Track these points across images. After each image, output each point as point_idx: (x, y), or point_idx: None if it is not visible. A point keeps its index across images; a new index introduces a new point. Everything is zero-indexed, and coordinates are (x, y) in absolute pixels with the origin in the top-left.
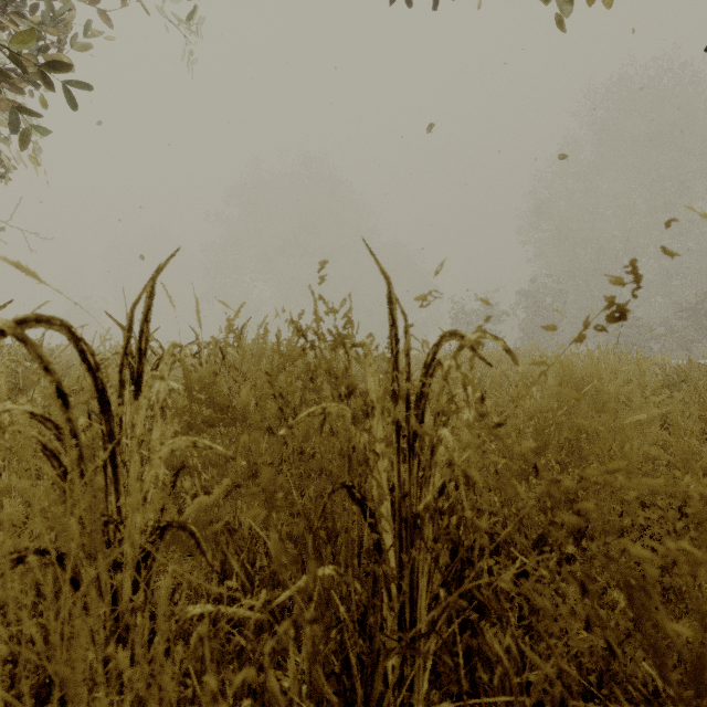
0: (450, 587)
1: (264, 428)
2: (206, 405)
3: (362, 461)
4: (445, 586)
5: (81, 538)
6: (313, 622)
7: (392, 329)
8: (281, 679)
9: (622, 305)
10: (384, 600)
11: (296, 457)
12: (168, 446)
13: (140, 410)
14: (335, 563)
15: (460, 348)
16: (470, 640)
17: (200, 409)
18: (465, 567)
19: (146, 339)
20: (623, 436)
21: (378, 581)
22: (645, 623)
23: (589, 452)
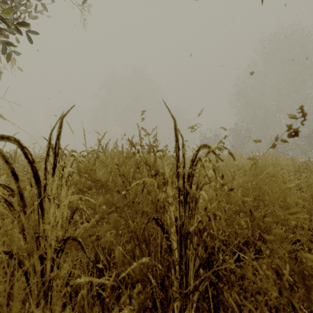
0: (206, 269)
1: (115, 190)
2: (87, 180)
3: (162, 206)
4: (201, 265)
5: (23, 246)
6: (138, 293)
7: (176, 143)
8: (123, 309)
9: (296, 129)
10: (173, 273)
11: (130, 204)
12: (68, 200)
13: (54, 182)
14: (149, 259)
15: (208, 152)
16: (213, 291)
17: (85, 181)
18: (210, 256)
19: (58, 148)
20: (285, 194)
21: (170, 264)
22: (312, 293)
23: (268, 201)
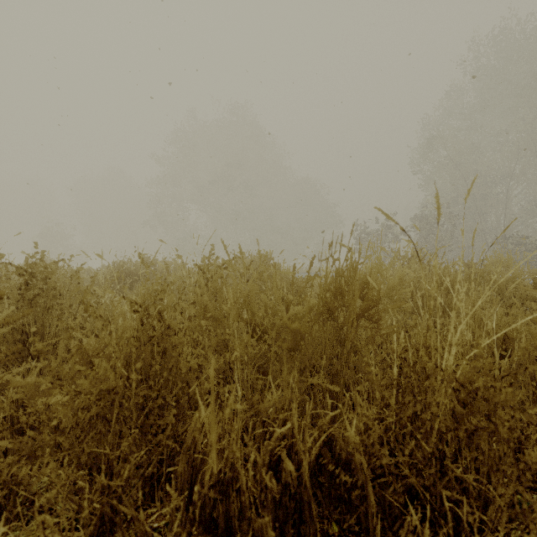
0: None
1: None
2: None
3: None
4: None
5: None
6: None
7: None
8: None
9: None
10: None
11: None
12: None
13: None
14: None
15: None
16: None
17: None
18: None
19: None
20: None
21: None
22: None
23: None
